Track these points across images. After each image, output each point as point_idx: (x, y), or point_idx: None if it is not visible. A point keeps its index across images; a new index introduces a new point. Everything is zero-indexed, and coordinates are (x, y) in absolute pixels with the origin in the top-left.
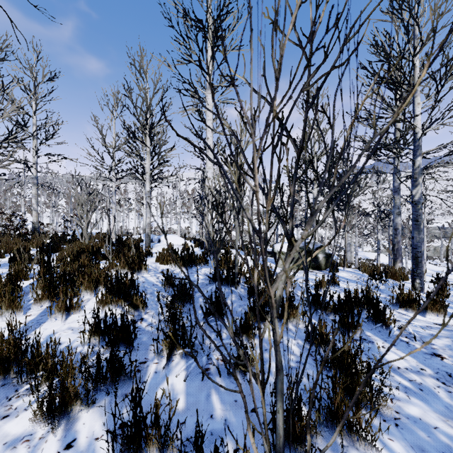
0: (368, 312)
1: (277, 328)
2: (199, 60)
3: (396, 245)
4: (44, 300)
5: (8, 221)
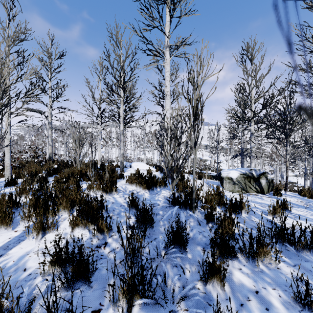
0: None
1: None
2: (160, 23)
3: None
4: (30, 217)
5: (35, 153)
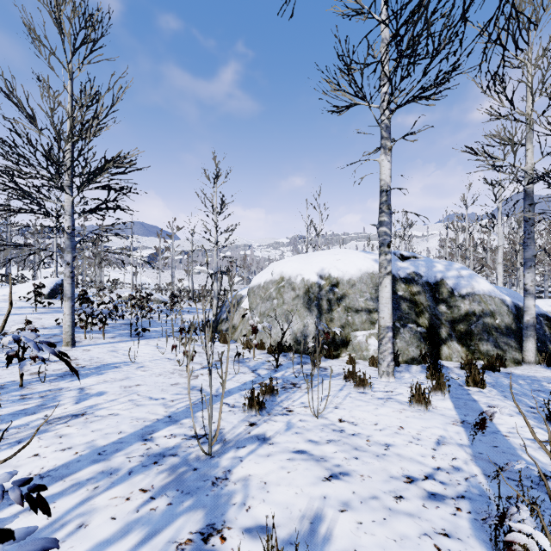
0: None
1: None
2: None
3: None
4: None
5: None
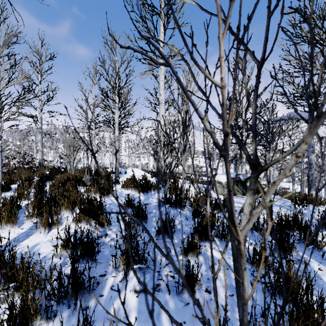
0: (300, 234)
1: (245, 282)
2: (154, 35)
3: (311, 177)
4: (34, 217)
5: (23, 159)
